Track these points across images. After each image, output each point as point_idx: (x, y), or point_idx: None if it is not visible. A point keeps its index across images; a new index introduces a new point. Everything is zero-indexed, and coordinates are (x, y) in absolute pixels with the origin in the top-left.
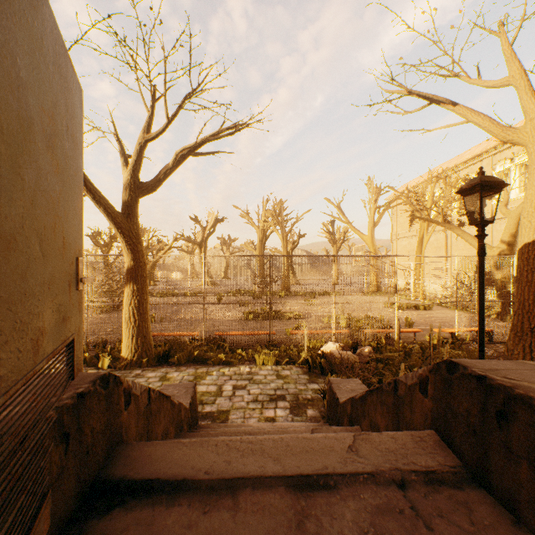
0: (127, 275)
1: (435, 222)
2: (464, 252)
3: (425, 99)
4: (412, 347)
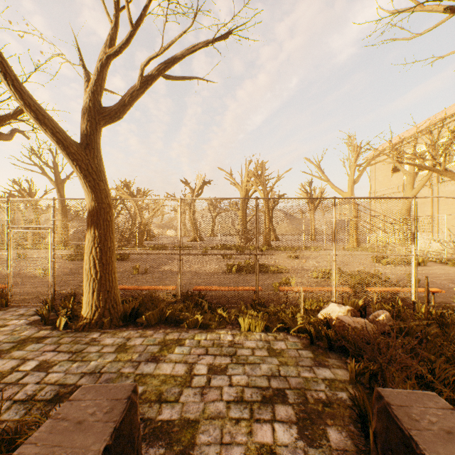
0: (88, 218)
1: (435, 170)
2: (453, 207)
3: (443, 11)
4: (442, 313)
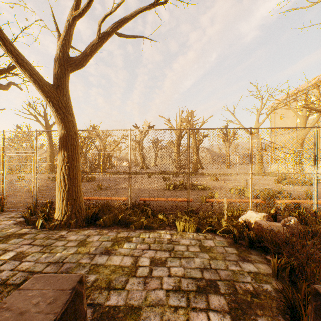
0: (59, 143)
1: None
2: None
3: None
4: None
